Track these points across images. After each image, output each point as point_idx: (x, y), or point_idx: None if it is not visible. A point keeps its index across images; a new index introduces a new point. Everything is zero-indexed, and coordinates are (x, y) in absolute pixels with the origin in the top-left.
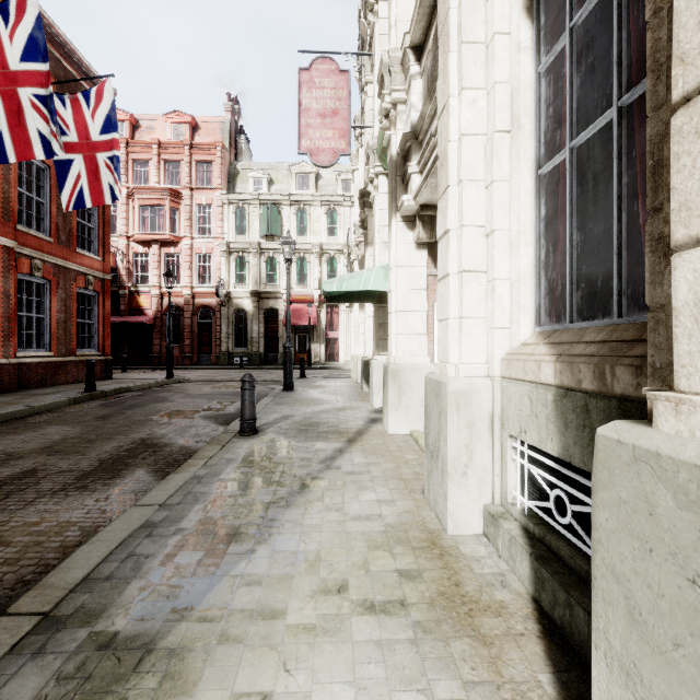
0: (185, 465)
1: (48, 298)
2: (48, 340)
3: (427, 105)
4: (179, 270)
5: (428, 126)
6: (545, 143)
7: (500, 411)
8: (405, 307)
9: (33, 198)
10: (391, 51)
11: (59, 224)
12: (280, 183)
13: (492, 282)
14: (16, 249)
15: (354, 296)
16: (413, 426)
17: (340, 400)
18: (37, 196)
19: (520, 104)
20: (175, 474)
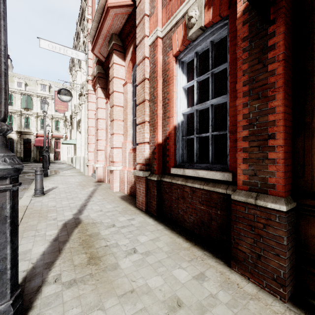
0: None
1: None
2: None
3: None
4: None
5: None
6: None
7: None
8: (79, 147)
9: None
10: (76, 104)
11: None
12: (31, 86)
13: None
14: None
15: (69, 143)
16: None
17: (65, 166)
18: None
19: None
20: None
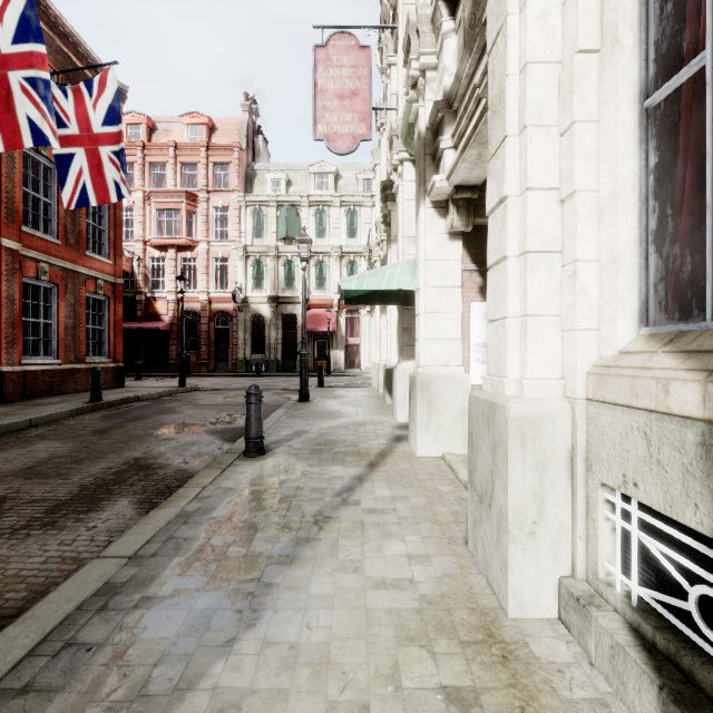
0: (173, 497)
1: (56, 302)
2: (56, 347)
3: (464, 61)
4: (196, 275)
5: (465, 89)
6: (654, 62)
7: (584, 447)
8: (435, 308)
9: (40, 199)
10: (419, 8)
11: (67, 226)
12: (298, 184)
13: (572, 265)
14: (21, 252)
15: (376, 298)
16: (446, 447)
17: (360, 413)
18: (45, 196)
19: (616, 7)
20: (159, 509)
